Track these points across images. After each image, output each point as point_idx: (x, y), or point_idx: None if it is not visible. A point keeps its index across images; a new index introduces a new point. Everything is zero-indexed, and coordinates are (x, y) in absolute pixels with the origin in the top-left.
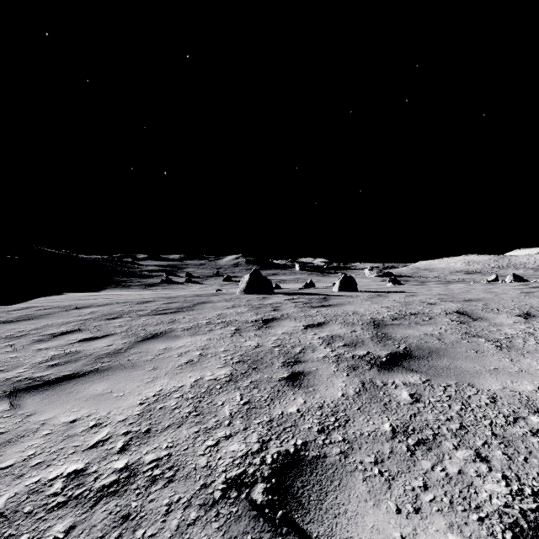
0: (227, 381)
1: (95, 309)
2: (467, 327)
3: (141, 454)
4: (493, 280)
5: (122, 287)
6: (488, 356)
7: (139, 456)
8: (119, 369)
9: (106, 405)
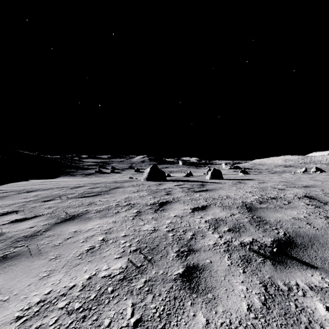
0: (121, 280)
1: (40, 192)
2: (324, 211)
3: None
4: (304, 171)
5: (70, 175)
6: None
7: None
8: (25, 256)
9: None
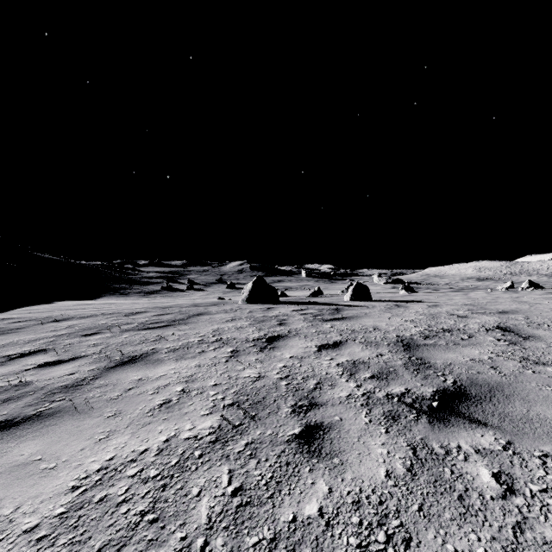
0: (212, 443)
1: (75, 322)
2: (522, 349)
3: None
4: (509, 287)
5: (120, 295)
6: None
7: None
8: (68, 414)
9: (20, 489)
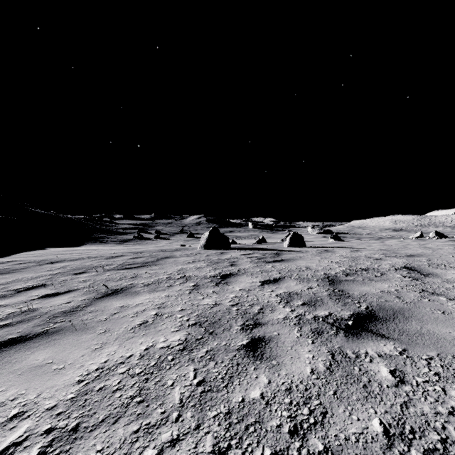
0: (181, 350)
1: (67, 264)
2: (422, 283)
3: None
4: (419, 236)
5: (100, 243)
6: None
7: None
8: (69, 331)
9: (39, 383)
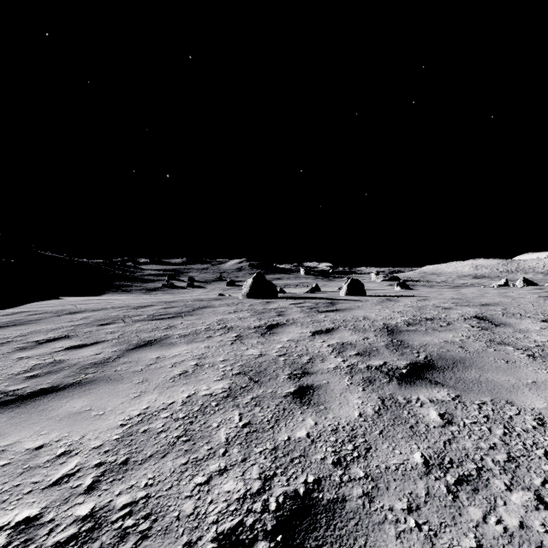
0: (225, 397)
1: (89, 314)
2: (491, 333)
3: (113, 495)
4: (503, 284)
5: (122, 292)
6: (522, 367)
7: (110, 497)
8: (103, 381)
9: (81, 427)
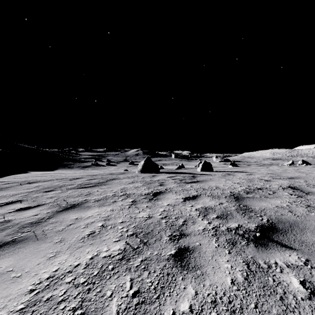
0: (120, 260)
1: (40, 184)
2: (306, 200)
3: None
4: (291, 163)
5: (68, 168)
6: None
7: None
8: (32, 240)
9: None
